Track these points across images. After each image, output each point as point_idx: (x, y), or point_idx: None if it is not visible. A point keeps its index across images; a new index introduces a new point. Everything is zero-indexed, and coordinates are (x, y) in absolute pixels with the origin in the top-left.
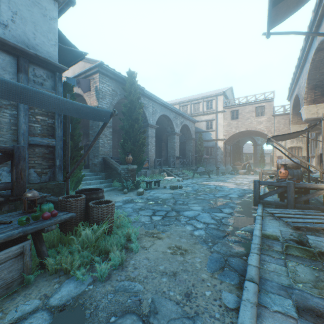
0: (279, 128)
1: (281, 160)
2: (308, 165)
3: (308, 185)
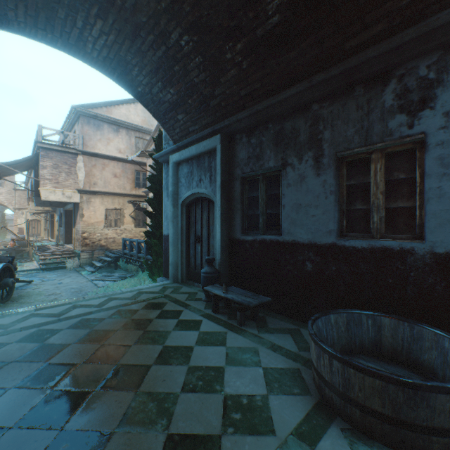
0: (21, 202)
1: (14, 236)
2: (23, 240)
3: (22, 248)
